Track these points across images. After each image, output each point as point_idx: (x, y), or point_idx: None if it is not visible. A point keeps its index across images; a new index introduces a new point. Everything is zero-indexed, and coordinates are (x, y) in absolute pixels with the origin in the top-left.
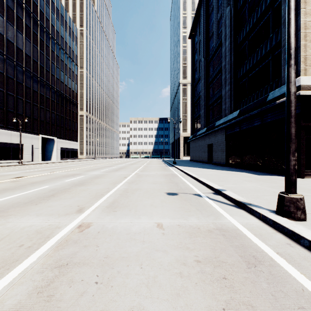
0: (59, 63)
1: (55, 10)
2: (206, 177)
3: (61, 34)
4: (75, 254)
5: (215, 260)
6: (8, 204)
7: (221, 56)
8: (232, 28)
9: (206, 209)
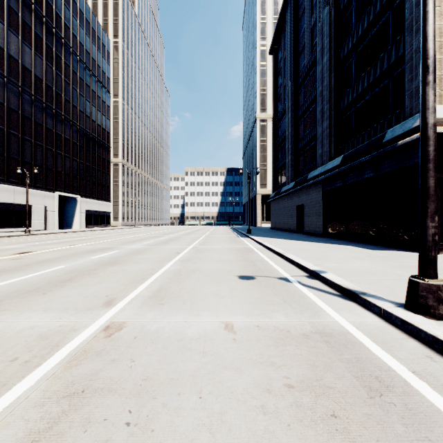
0: (84, 89)
1: (78, 13)
2: (296, 252)
3: (86, 47)
4: (96, 374)
5: (317, 385)
6: (3, 294)
7: (316, 79)
8: (332, 37)
9: (298, 300)
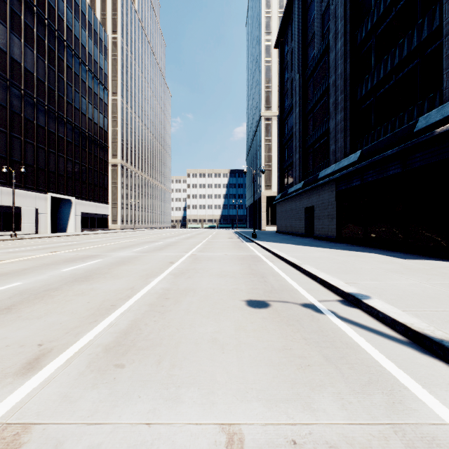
0: (79, 85)
1: (73, 5)
2: (314, 262)
3: (82, 41)
4: None
5: None
6: None
7: (327, 68)
8: (348, 20)
9: (348, 356)
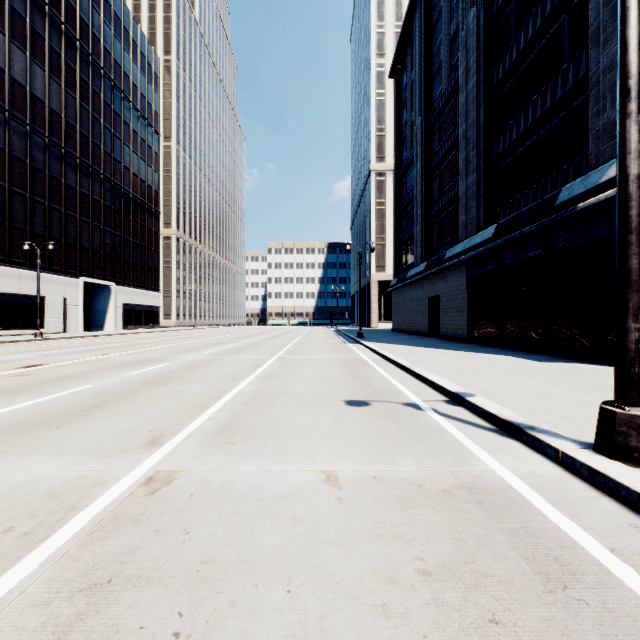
0: (121, 128)
1: (112, 19)
2: (429, 365)
3: (125, 68)
4: (131, 553)
5: (467, 570)
6: None
7: (457, 113)
8: (481, 53)
9: (434, 438)
